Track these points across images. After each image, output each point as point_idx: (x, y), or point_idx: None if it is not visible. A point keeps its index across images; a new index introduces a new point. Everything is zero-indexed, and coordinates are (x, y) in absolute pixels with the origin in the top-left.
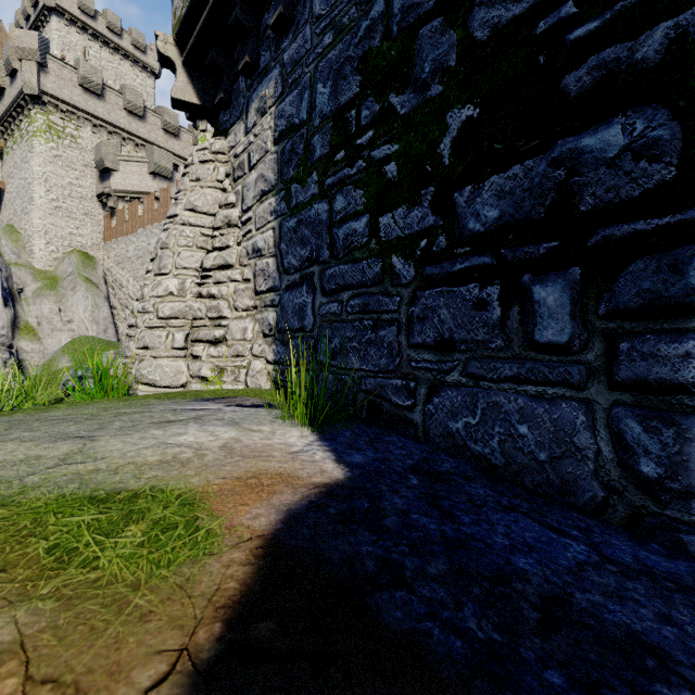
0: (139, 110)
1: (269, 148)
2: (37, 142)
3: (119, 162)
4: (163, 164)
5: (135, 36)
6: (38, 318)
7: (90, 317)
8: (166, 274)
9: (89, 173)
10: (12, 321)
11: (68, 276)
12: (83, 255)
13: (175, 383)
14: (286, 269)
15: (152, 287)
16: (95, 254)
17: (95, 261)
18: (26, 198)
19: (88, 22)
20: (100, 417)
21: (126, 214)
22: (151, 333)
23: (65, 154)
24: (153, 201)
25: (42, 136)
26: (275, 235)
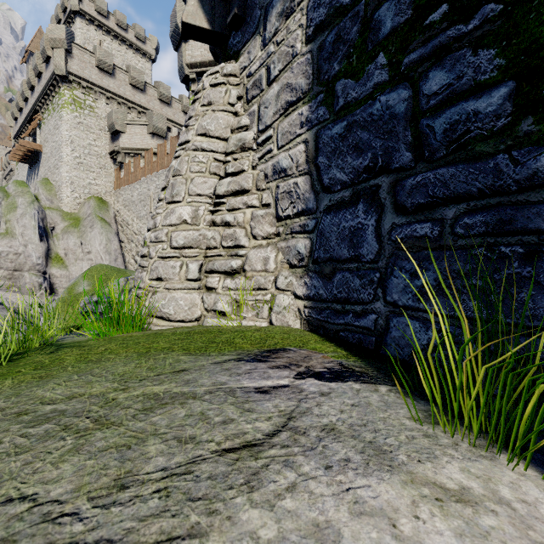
0: (141, 84)
1: (299, 50)
2: (65, 112)
3: (126, 125)
4: (159, 126)
5: (137, 30)
6: (65, 250)
7: (104, 249)
8: (179, 201)
9: (103, 135)
10: (46, 253)
11: (88, 216)
12: (98, 200)
13: (189, 317)
14: (326, 187)
15: (165, 215)
16: (107, 199)
17: (107, 204)
18: (57, 156)
19: (103, 21)
20: (118, 414)
21: (131, 167)
22: (164, 264)
23: (86, 121)
24: (152, 155)
25: (69, 107)
26: (308, 148)
